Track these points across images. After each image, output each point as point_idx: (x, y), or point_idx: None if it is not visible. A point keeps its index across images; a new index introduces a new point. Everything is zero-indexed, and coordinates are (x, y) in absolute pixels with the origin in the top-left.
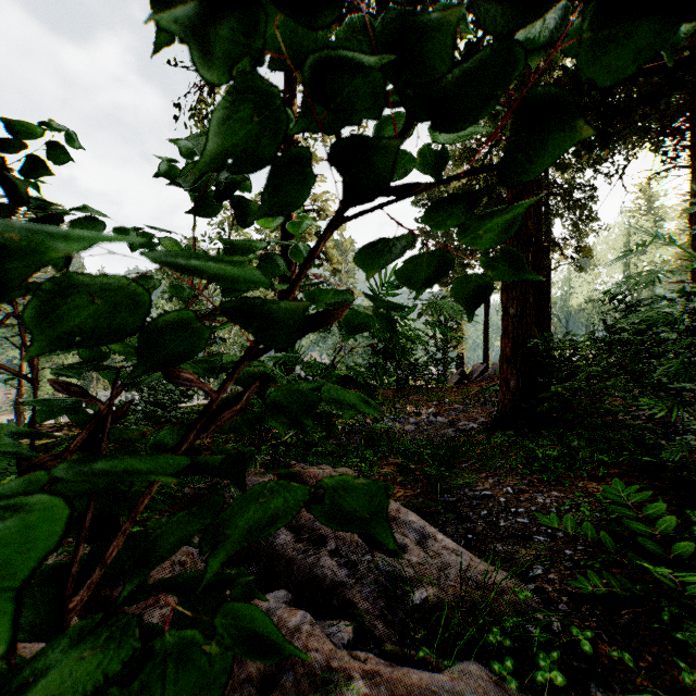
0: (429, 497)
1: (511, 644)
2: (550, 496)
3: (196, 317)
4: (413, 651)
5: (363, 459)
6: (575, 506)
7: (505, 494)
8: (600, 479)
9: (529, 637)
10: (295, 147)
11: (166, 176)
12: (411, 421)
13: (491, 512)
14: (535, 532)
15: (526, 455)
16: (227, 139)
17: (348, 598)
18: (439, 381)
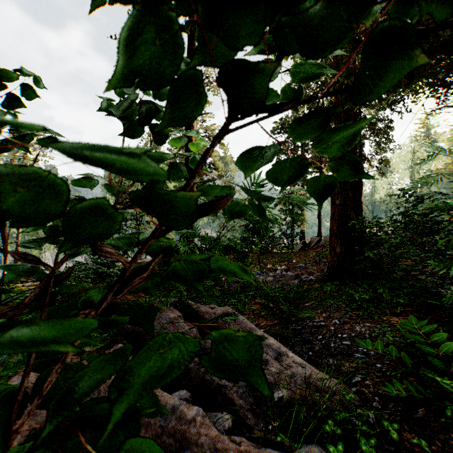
0: (282, 326)
1: (341, 432)
2: (365, 326)
3: (97, 201)
4: (273, 436)
5: (239, 300)
6: (382, 333)
7: (334, 324)
8: (398, 314)
9: (353, 426)
10: (180, 59)
11: (101, 107)
12: (270, 274)
13: (324, 337)
14: (355, 351)
15: (348, 298)
16: (120, 48)
17: (228, 397)
18: (289, 248)
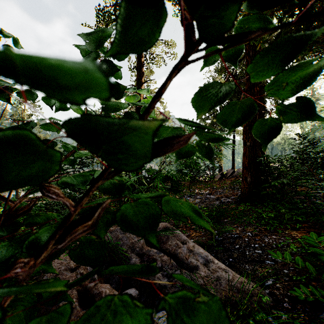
0: (208, 237)
1: None
2: (271, 238)
3: None
4: None
5: None
6: (286, 244)
7: (247, 236)
8: (297, 229)
9: None
10: None
11: None
12: (198, 197)
13: (241, 246)
14: (265, 258)
15: (257, 215)
16: None
17: None
18: (211, 177)
